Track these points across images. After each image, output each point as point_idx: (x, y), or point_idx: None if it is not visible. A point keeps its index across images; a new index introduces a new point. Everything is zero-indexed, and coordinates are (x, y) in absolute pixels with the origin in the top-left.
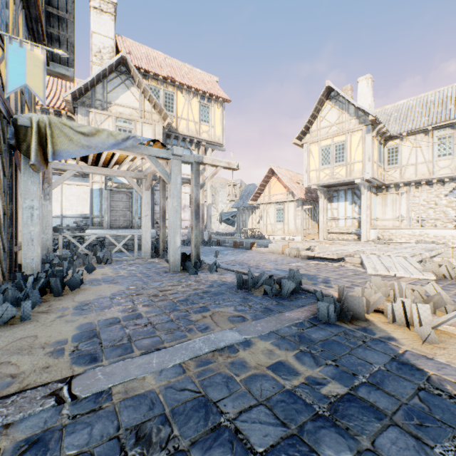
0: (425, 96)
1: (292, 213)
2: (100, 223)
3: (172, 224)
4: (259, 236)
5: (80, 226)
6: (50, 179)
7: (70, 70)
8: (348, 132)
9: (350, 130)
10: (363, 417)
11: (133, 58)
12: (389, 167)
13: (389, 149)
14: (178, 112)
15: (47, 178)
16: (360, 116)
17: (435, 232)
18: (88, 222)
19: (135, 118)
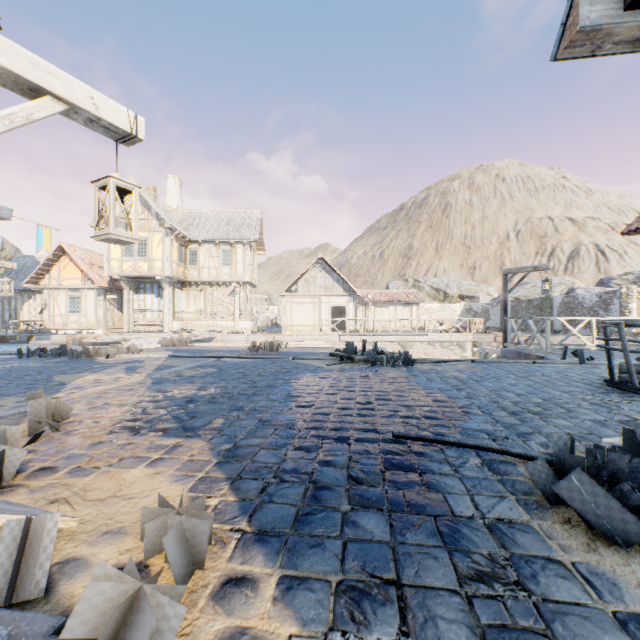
0: (220, 212)
1: (93, 303)
2: None
3: None
4: (43, 331)
5: None
6: None
7: None
8: (151, 230)
9: (152, 229)
10: (67, 365)
11: None
12: (191, 267)
13: (191, 251)
14: None
15: None
16: (161, 219)
17: (222, 323)
18: None
19: None
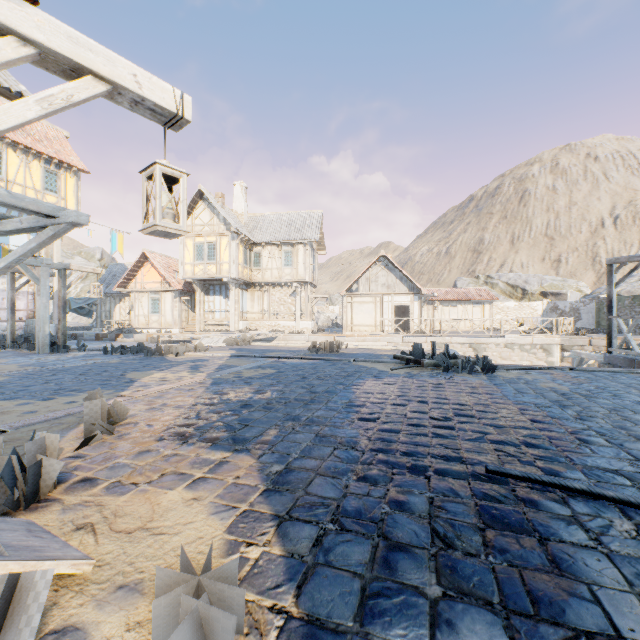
0: (282, 214)
1: (170, 304)
2: None
3: (42, 316)
4: (130, 330)
5: None
6: None
7: None
8: (219, 235)
9: (220, 234)
10: (141, 362)
11: None
12: (255, 269)
13: (255, 253)
14: (10, 174)
15: None
16: (228, 224)
17: (284, 323)
18: None
19: None
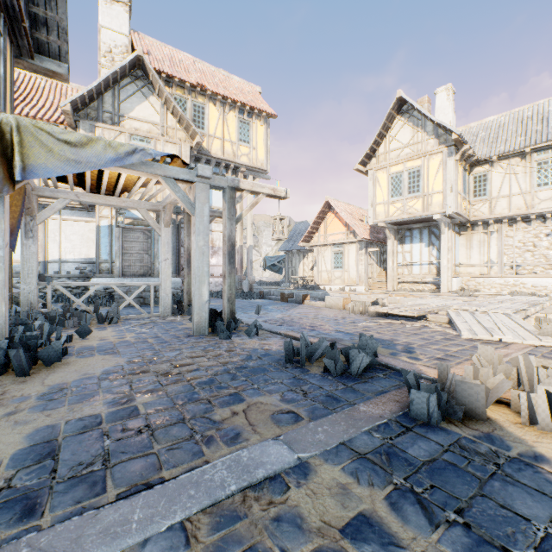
0: (520, 111)
1: (353, 257)
2: (109, 269)
3: (196, 270)
4: (313, 287)
5: (85, 273)
6: (33, 211)
7: (64, 66)
8: (425, 155)
9: (427, 153)
10: None
11: (153, 59)
12: (475, 200)
13: (475, 177)
14: (210, 129)
15: (29, 209)
16: (441, 135)
17: (534, 281)
18: (95, 269)
19: (155, 136)
